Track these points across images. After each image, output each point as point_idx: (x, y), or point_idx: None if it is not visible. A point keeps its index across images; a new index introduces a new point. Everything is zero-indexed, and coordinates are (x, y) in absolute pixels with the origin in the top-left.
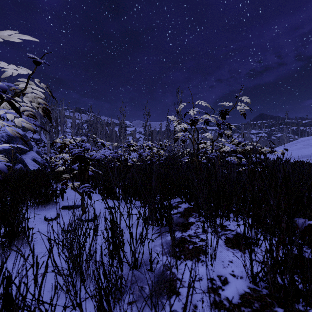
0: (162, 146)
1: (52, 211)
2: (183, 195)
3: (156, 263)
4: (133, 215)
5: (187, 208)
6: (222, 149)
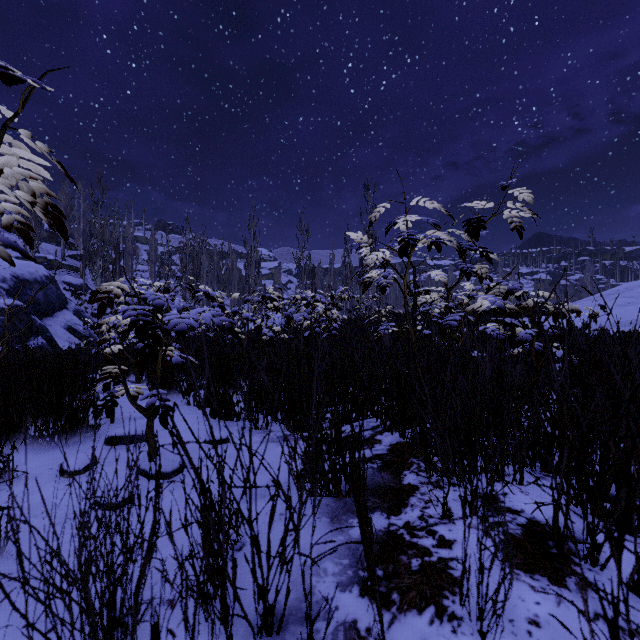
0: (334, 301)
1: (83, 450)
2: (386, 414)
3: (325, 628)
4: (269, 462)
5: (396, 446)
6: (470, 307)
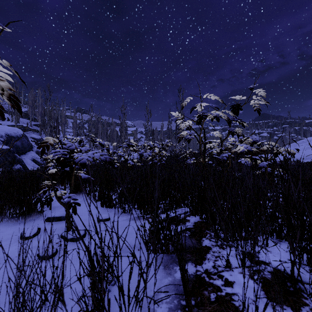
0: (163, 146)
1: (34, 225)
2: (192, 206)
3: None
4: (130, 231)
5: (197, 223)
6: (233, 150)
